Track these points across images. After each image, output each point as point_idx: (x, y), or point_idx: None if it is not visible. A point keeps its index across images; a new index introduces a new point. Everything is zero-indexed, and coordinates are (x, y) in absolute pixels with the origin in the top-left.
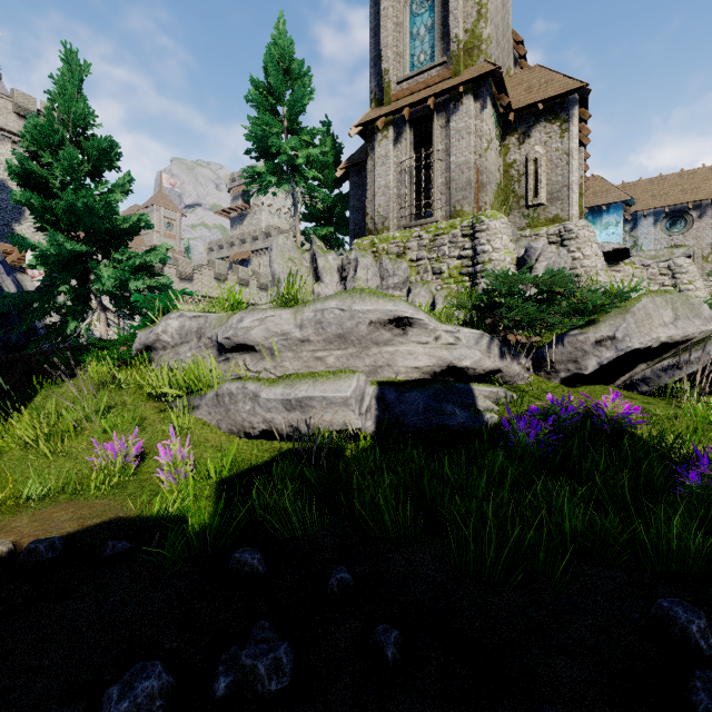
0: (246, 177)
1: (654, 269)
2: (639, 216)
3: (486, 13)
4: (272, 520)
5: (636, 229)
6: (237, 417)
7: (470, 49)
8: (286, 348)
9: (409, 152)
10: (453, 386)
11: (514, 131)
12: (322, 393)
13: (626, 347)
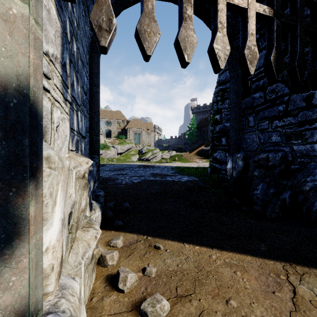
0: None
1: None
2: (101, 119)
3: None
4: None
5: (100, 123)
6: None
7: None
8: None
9: None
10: None
11: None
12: None
13: None
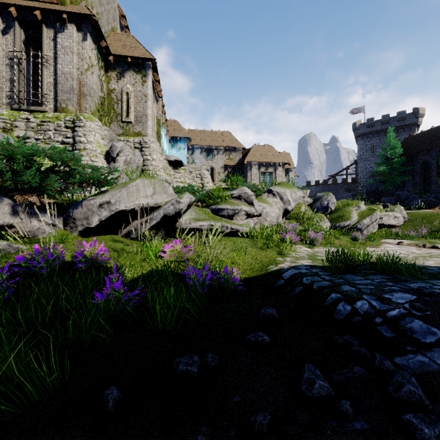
0: None
1: (194, 174)
2: (195, 147)
3: None
4: None
5: (194, 154)
6: None
7: None
8: None
9: (20, 47)
10: None
11: (114, 69)
12: None
13: (116, 209)
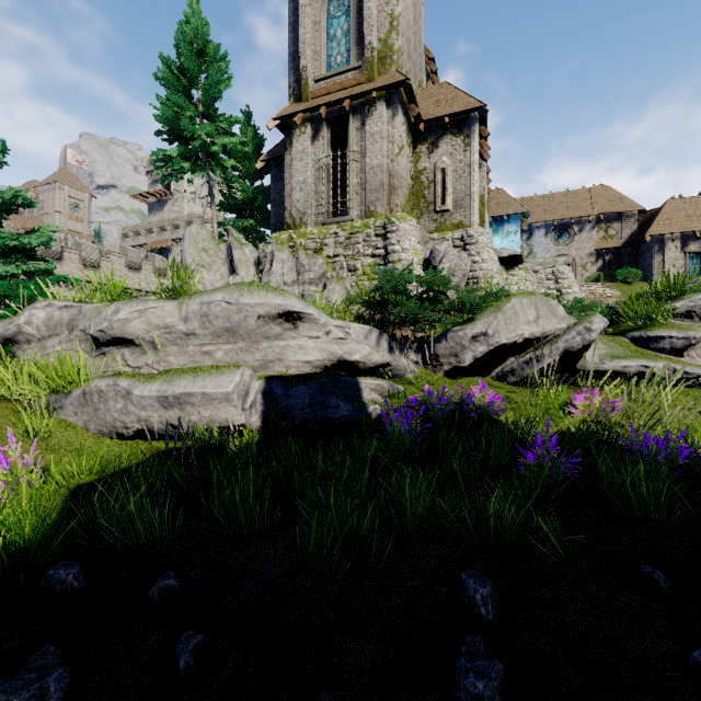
0: (156, 160)
1: (542, 274)
2: (533, 227)
3: (398, 26)
4: (111, 528)
5: (532, 239)
6: (107, 417)
7: (383, 58)
8: (170, 342)
9: (327, 151)
10: (339, 380)
11: (424, 141)
12: (201, 389)
13: (496, 342)
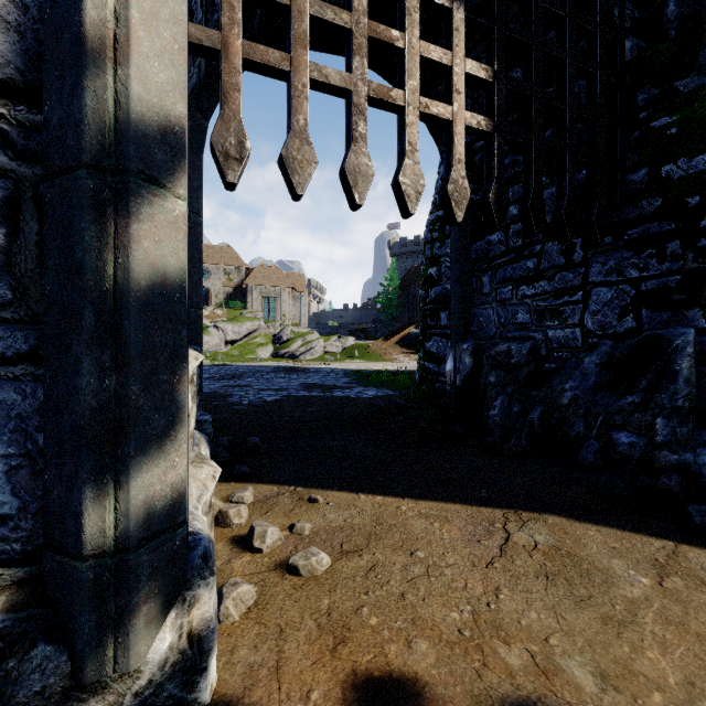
0: None
1: None
2: None
3: None
4: None
5: None
6: None
7: None
8: None
9: None
10: None
11: None
12: None
13: None
